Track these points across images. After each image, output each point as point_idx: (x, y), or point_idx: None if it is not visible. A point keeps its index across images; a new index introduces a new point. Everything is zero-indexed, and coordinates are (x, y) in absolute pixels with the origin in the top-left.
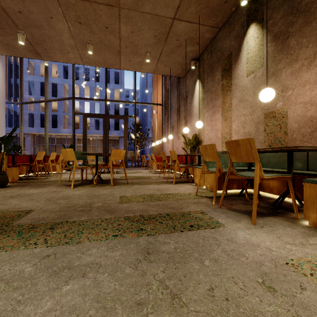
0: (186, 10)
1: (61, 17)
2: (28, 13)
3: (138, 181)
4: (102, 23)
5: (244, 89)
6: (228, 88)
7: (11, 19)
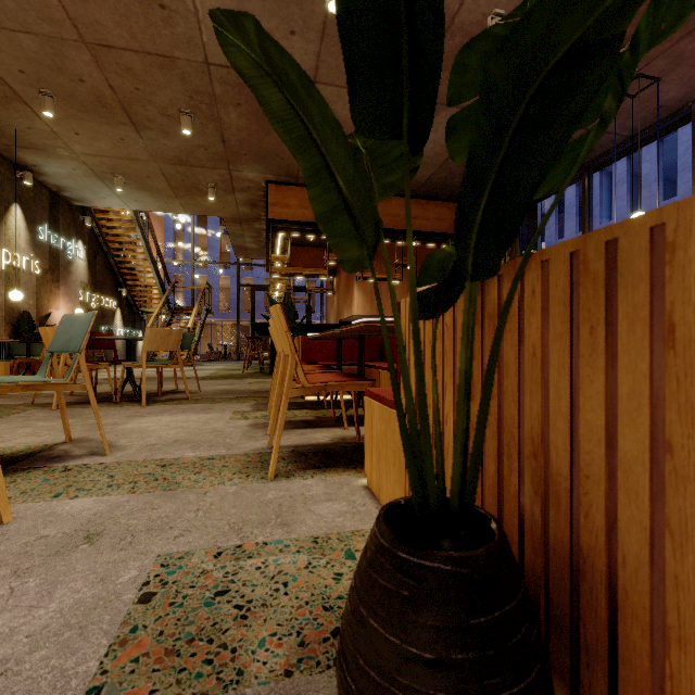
0: None
1: (207, 20)
2: (278, 30)
3: (27, 400)
4: (107, 6)
5: None
6: None
7: (329, 15)
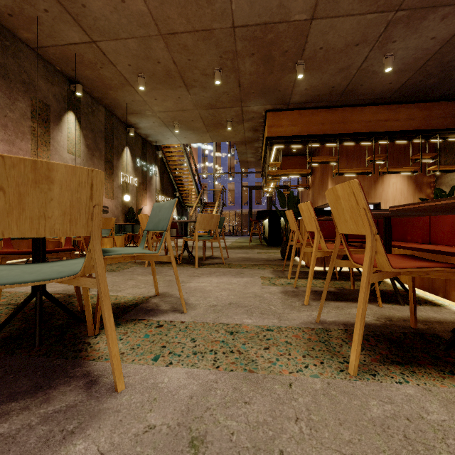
0: (95, 54)
1: None
2: None
3: None
4: (174, 3)
5: (66, 162)
6: (45, 142)
7: None
